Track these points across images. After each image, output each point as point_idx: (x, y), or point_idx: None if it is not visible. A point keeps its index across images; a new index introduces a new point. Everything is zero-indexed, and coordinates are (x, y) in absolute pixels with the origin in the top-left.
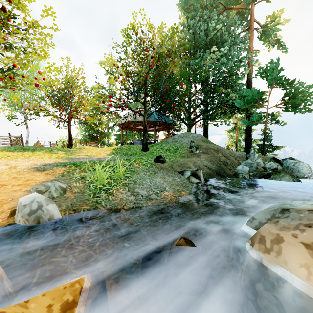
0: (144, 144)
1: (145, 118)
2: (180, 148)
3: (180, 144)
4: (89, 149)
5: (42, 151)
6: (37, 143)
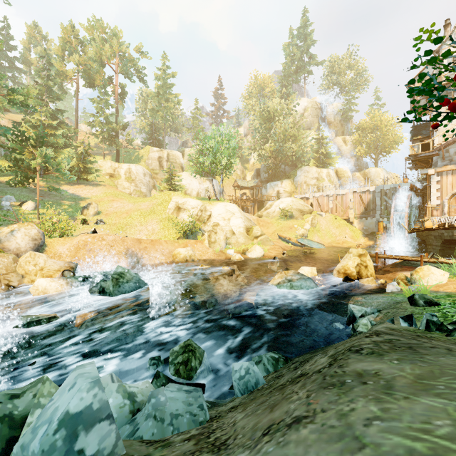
0: None
1: None
2: None
3: None
4: None
5: None
6: None
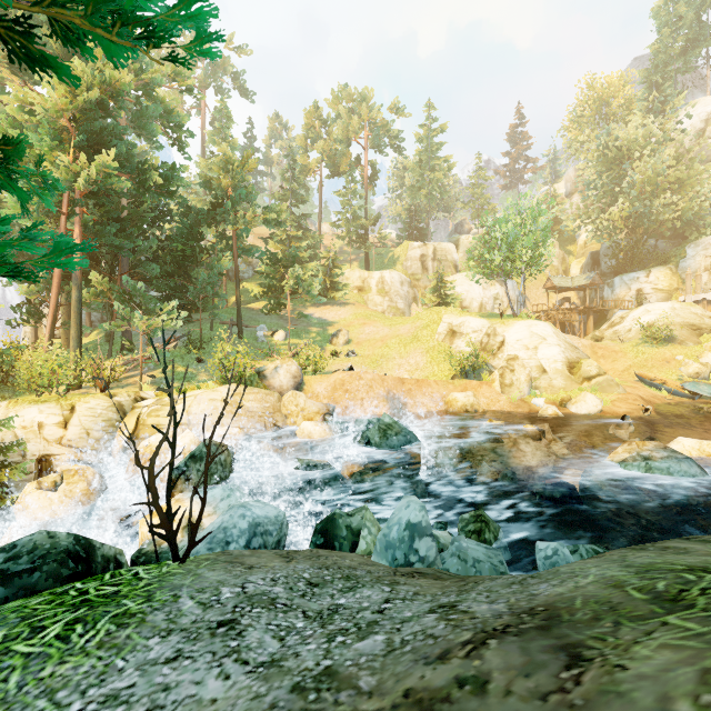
0: None
1: None
2: None
3: None
4: None
5: None
6: None
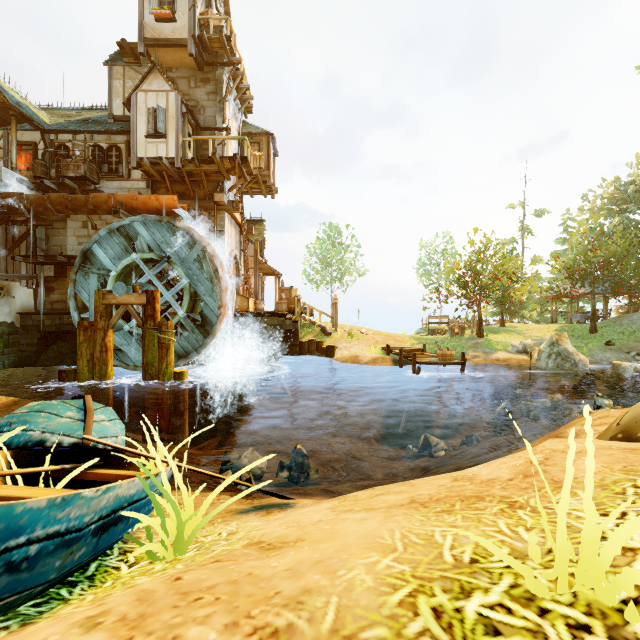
0: (592, 327)
1: (592, 303)
2: (637, 332)
3: (639, 327)
4: (523, 328)
5: (503, 333)
6: (454, 319)
